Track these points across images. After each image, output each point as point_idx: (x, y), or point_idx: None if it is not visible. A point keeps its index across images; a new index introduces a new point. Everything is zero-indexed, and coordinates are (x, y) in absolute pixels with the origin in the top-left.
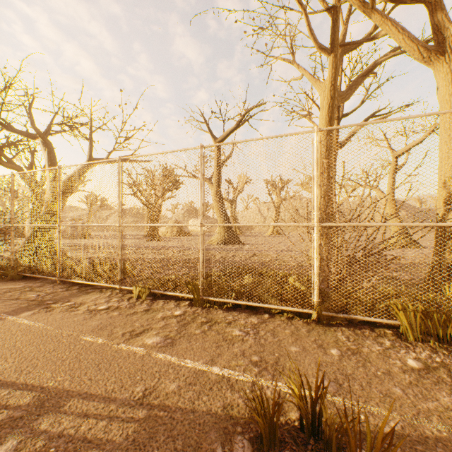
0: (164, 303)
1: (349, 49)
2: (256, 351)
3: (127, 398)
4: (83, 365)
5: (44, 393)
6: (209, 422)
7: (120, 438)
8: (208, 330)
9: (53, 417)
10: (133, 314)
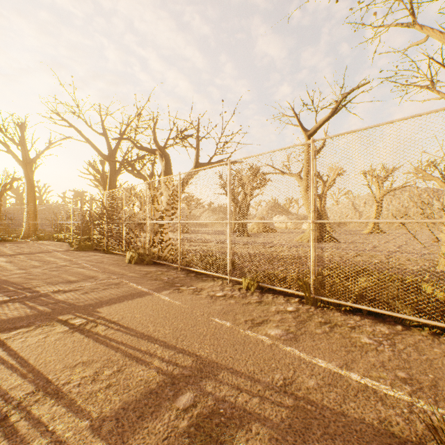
0: (273, 297)
1: None
2: (400, 366)
3: (269, 382)
4: (221, 343)
5: (199, 360)
6: (366, 432)
7: (276, 418)
8: (330, 332)
9: (212, 382)
10: (248, 304)
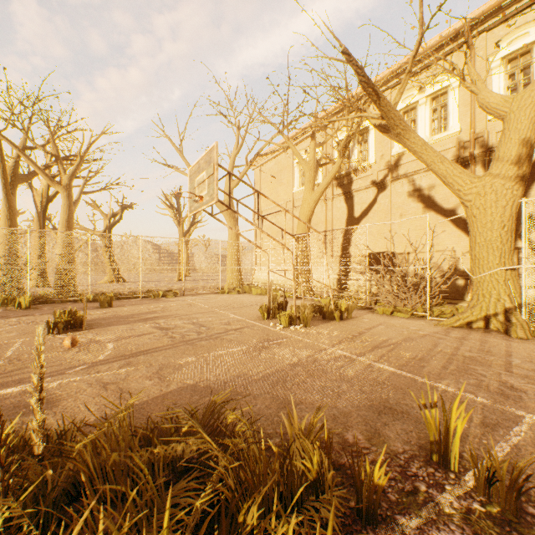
0: None
1: (30, 149)
2: None
3: None
4: None
5: None
6: None
7: None
8: None
9: None
10: None
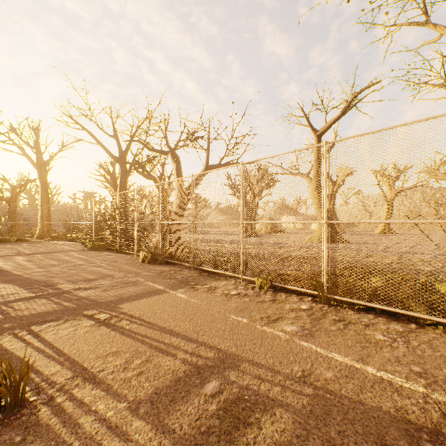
0: (286, 296)
1: None
2: (414, 361)
3: (289, 374)
4: (240, 337)
5: (221, 352)
6: (384, 418)
7: (297, 405)
8: (344, 329)
9: (235, 373)
10: (262, 302)
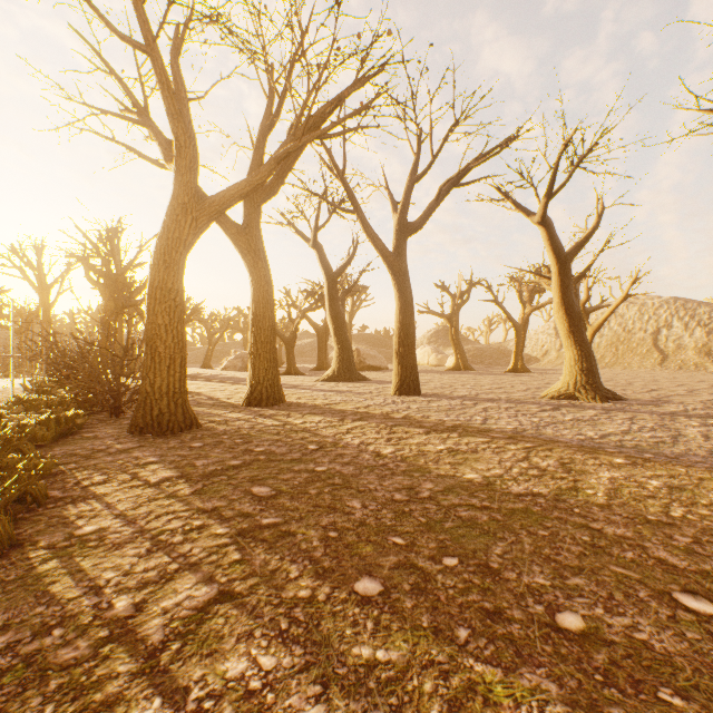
0: None
1: (266, 129)
2: None
3: None
4: None
5: None
6: None
7: None
8: None
9: None
10: None
